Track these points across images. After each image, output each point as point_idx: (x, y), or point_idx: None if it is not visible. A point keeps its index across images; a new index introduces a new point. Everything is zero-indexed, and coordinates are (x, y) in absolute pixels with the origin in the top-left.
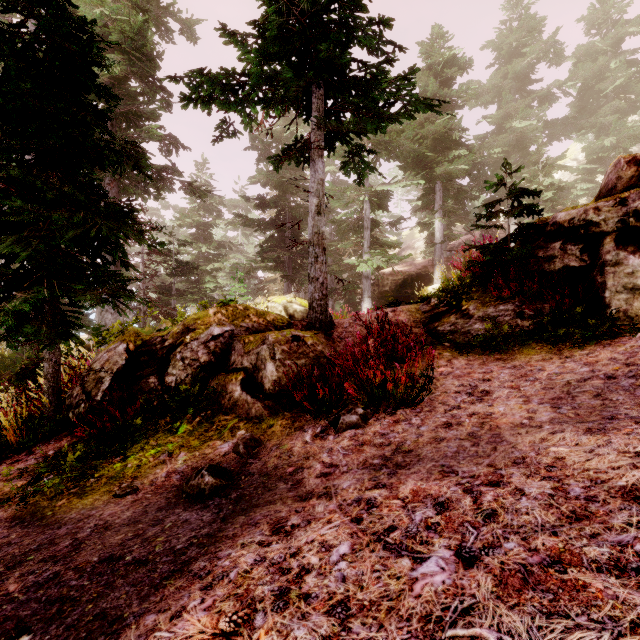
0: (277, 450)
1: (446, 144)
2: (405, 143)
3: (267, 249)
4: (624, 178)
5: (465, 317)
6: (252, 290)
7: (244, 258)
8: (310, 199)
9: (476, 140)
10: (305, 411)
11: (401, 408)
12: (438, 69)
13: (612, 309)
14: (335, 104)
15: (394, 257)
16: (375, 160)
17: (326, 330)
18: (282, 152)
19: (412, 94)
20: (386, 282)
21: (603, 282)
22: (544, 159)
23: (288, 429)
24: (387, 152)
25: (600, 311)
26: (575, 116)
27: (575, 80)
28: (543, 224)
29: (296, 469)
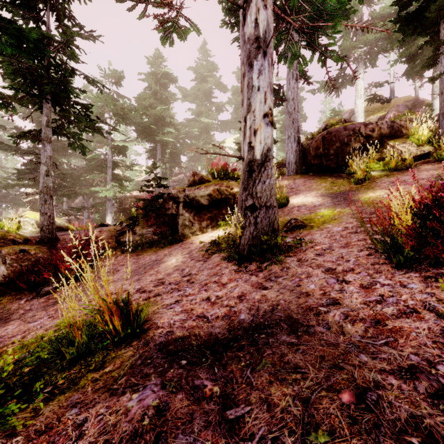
0: (1, 309)
1: (163, 122)
2: (134, 119)
3: (24, 172)
4: (190, 180)
5: (134, 234)
6: (11, 200)
7: (2, 172)
8: (41, 166)
9: (186, 121)
10: (24, 289)
11: (78, 281)
12: (158, 77)
13: (179, 232)
14: (59, 115)
15: (126, 189)
16: (116, 123)
17: (53, 243)
18: (20, 135)
19: (100, 127)
20: (127, 202)
21: (179, 221)
22: (213, 142)
23: (11, 299)
24: (124, 120)
25: (178, 233)
26: (231, 121)
27: (229, 104)
28: (169, 193)
29: (9, 314)
